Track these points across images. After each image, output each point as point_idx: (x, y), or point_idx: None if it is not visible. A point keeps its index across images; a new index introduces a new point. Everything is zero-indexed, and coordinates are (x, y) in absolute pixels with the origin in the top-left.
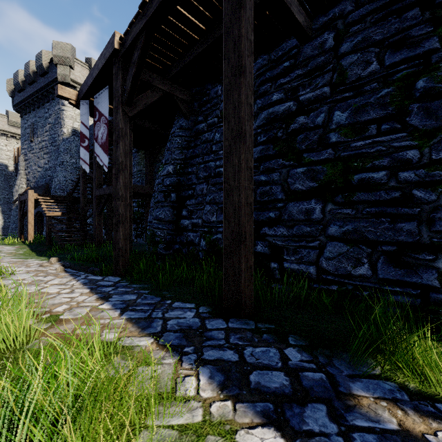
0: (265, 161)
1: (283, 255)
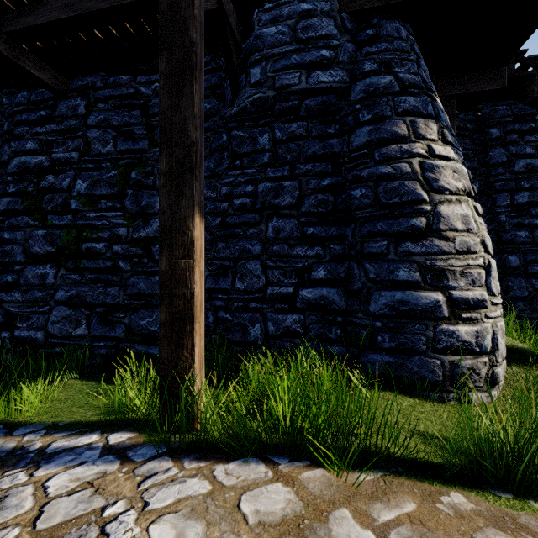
0: (13, 216)
1: (16, 322)
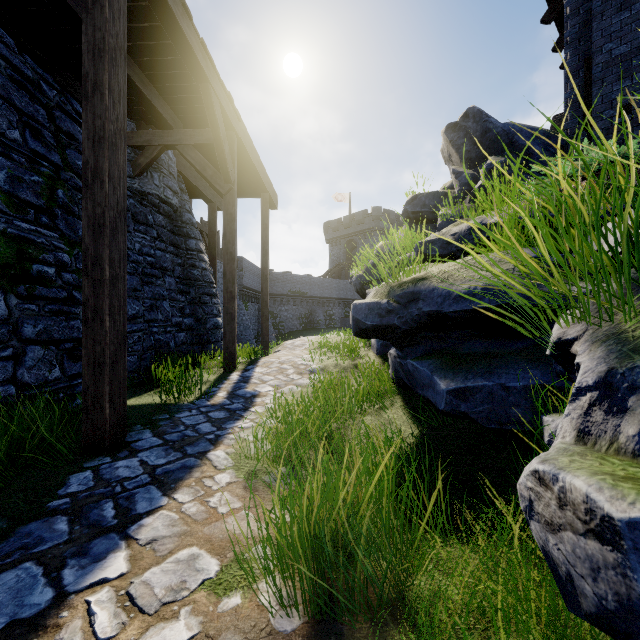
0: None
1: None
